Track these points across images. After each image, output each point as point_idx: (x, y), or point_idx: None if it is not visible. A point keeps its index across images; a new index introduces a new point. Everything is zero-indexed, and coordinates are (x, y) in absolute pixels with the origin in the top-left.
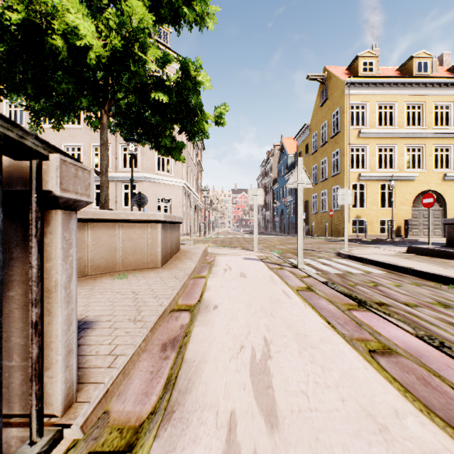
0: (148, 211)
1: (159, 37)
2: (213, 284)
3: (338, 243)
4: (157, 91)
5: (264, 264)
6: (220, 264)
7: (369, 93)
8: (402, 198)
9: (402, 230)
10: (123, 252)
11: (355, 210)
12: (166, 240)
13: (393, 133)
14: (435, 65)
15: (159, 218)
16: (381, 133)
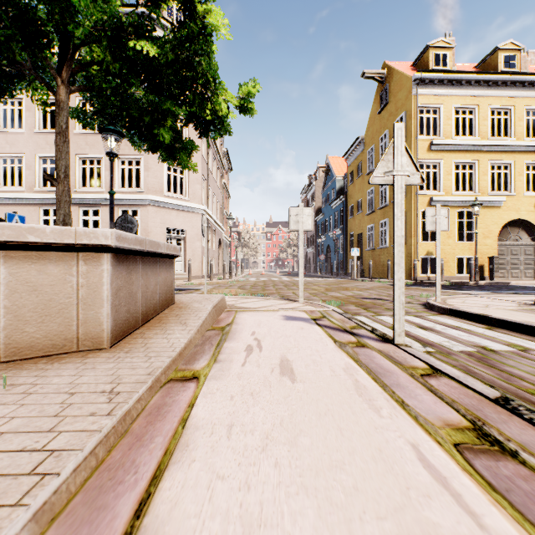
0: None
1: (169, 17)
2: (209, 415)
3: (410, 288)
4: (139, 39)
5: (324, 333)
6: (242, 332)
7: (444, 93)
8: (485, 229)
9: (485, 270)
10: (12, 319)
11: (426, 244)
12: (130, 287)
13: (474, 146)
14: (523, 61)
15: (103, 242)
16: (459, 145)
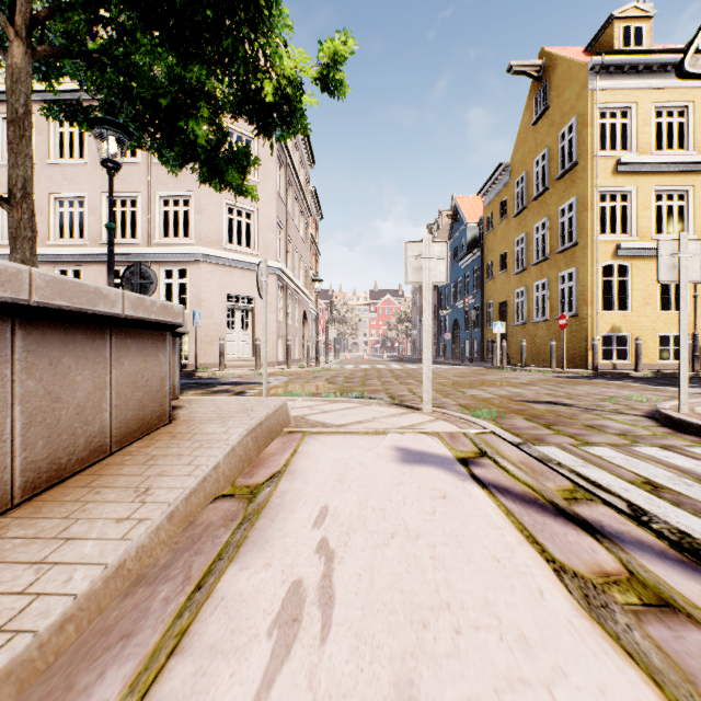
0: (209, 318)
1: None
2: None
3: (595, 383)
4: None
5: (508, 521)
6: (295, 508)
7: (638, 85)
8: None
9: None
10: None
11: (610, 315)
12: None
13: (686, 164)
14: None
15: None
16: (663, 164)
